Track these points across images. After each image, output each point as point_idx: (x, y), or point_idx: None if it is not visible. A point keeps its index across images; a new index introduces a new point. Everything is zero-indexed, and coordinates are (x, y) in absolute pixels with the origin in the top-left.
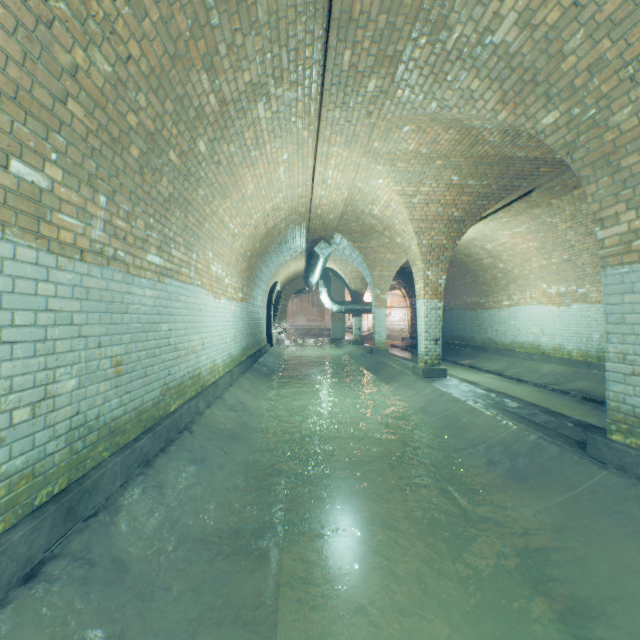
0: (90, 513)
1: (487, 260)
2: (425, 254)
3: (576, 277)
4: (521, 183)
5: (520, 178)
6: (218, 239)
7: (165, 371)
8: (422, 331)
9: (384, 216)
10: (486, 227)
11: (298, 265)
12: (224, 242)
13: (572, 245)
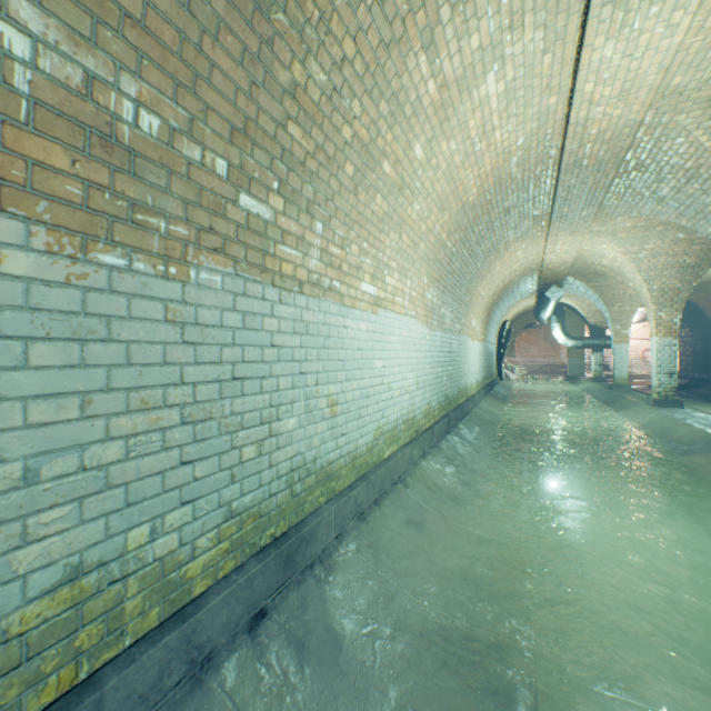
0: (450, 427)
1: None
2: (656, 297)
3: None
4: None
5: None
6: (475, 304)
7: (458, 382)
8: (654, 366)
9: (613, 266)
10: None
11: (527, 302)
12: (477, 304)
13: None
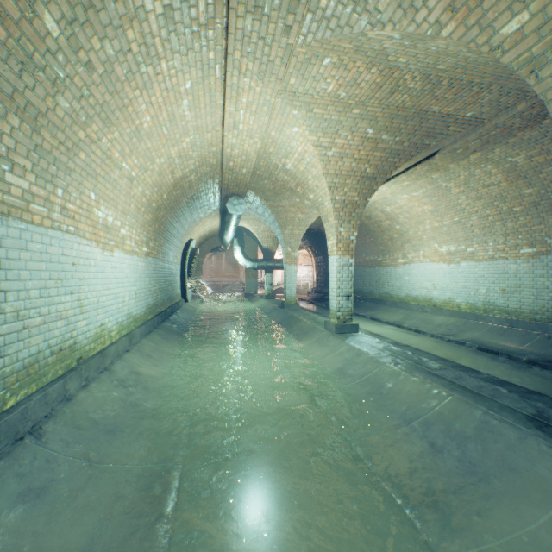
0: None
1: (385, 222)
2: (338, 210)
3: (465, 237)
4: (431, 142)
5: (430, 136)
6: (105, 178)
7: None
8: (335, 287)
9: (297, 171)
10: (388, 190)
11: (213, 223)
12: (116, 184)
13: (463, 208)
